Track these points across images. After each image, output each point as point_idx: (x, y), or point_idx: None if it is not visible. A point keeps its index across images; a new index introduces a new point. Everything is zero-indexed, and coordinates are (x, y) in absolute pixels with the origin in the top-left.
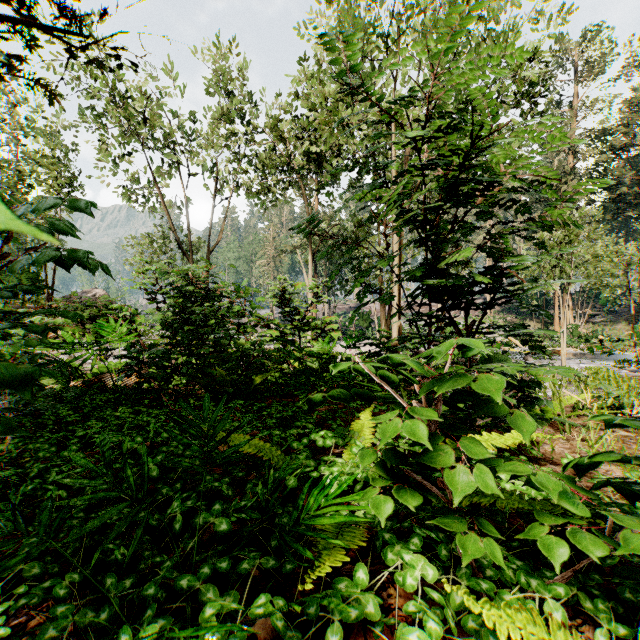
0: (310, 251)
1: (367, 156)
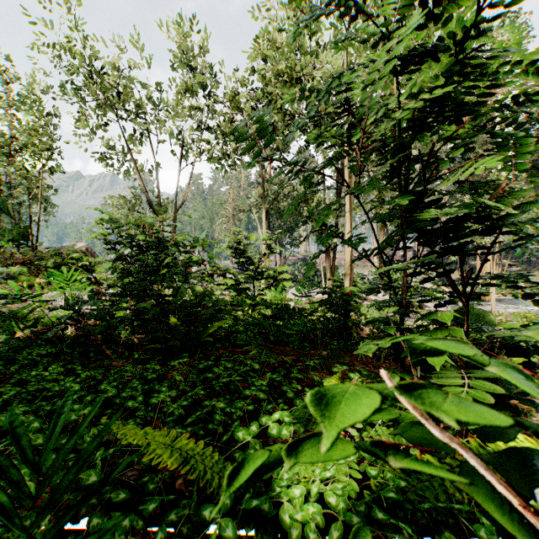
0: (264, 209)
1: (314, 125)
